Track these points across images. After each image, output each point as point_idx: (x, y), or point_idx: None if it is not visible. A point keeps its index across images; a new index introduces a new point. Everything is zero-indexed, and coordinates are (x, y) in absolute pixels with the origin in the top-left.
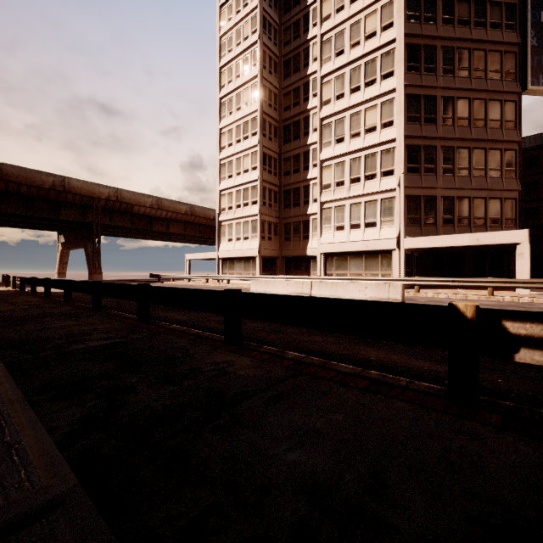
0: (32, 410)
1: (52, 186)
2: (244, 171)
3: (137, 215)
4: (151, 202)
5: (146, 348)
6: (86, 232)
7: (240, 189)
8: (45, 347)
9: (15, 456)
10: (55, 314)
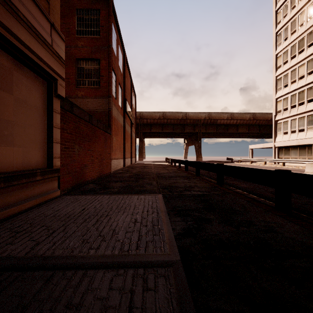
0: (168, 217)
1: (181, 117)
2: (299, 78)
3: (219, 125)
4: (227, 116)
5: (219, 200)
6: (195, 137)
7: (295, 93)
8: (176, 190)
9: (160, 235)
10: (181, 176)
